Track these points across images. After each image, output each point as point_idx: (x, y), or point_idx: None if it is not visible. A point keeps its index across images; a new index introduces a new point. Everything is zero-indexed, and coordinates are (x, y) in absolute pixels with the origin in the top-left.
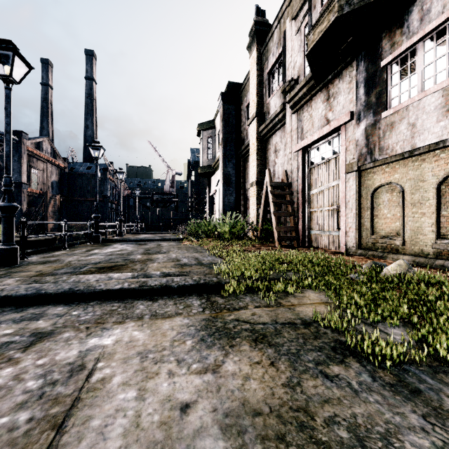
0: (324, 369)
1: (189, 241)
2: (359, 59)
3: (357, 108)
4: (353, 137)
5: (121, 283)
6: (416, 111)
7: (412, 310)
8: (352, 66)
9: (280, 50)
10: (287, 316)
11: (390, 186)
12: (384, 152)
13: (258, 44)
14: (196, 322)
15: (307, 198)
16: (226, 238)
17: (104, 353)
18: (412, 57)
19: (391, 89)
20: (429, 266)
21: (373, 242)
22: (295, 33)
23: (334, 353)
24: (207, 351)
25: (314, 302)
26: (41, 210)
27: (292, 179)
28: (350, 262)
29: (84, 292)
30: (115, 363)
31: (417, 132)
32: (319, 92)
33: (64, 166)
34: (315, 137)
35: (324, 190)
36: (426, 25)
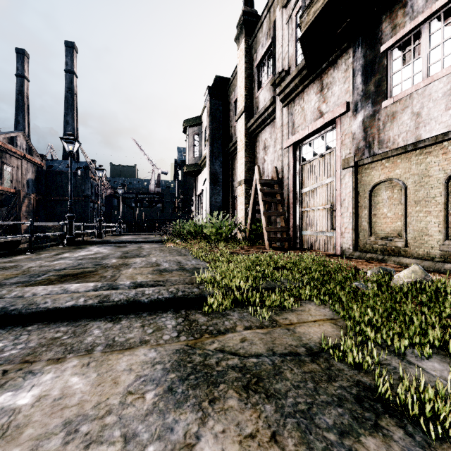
0: (354, 445)
1: (173, 243)
2: (356, 45)
3: (354, 98)
4: (350, 130)
5: (74, 299)
6: (421, 99)
7: (448, 333)
8: (348, 54)
9: (270, 40)
10: (287, 341)
11: (390, 182)
12: (384, 145)
13: (246, 35)
14: (166, 356)
15: (299, 197)
16: (213, 239)
17: (9, 427)
18: (415, 40)
19: (392, 76)
20: (437, 271)
21: (372, 243)
22: (285, 21)
23: (361, 408)
24: (174, 412)
25: (317, 318)
26: (14, 210)
27: (282, 177)
28: (352, 266)
29: (22, 312)
30: (18, 449)
31: (423, 122)
32: (312, 83)
33: (42, 163)
34: (307, 131)
35: (317, 188)
36: (433, 3)
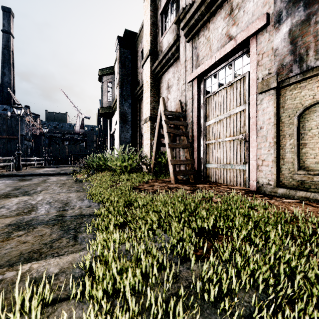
0: None
1: (82, 175)
2: None
3: (275, 8)
4: (270, 47)
5: None
6: None
7: None
8: None
9: None
10: None
11: None
12: None
13: None
14: None
15: (203, 130)
16: (118, 172)
17: None
18: None
19: None
20: None
21: (303, 179)
22: None
23: None
24: None
25: None
26: None
27: (186, 111)
28: None
29: None
30: None
31: None
32: (219, 9)
33: None
34: (214, 59)
35: (223, 119)
36: None
